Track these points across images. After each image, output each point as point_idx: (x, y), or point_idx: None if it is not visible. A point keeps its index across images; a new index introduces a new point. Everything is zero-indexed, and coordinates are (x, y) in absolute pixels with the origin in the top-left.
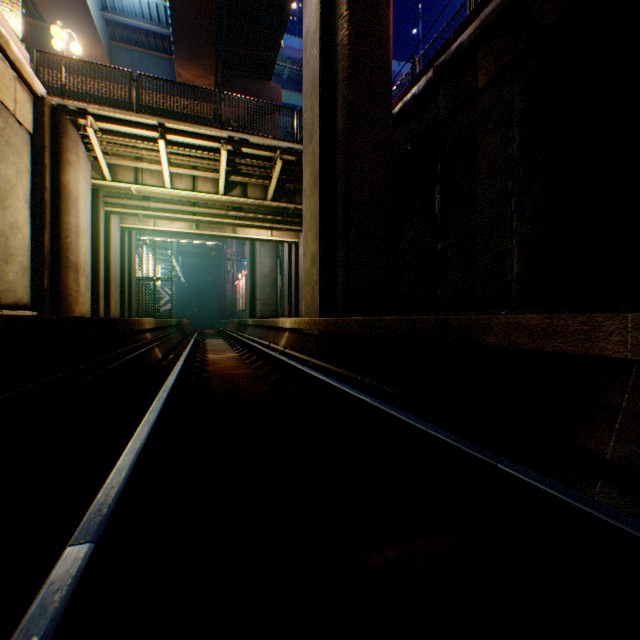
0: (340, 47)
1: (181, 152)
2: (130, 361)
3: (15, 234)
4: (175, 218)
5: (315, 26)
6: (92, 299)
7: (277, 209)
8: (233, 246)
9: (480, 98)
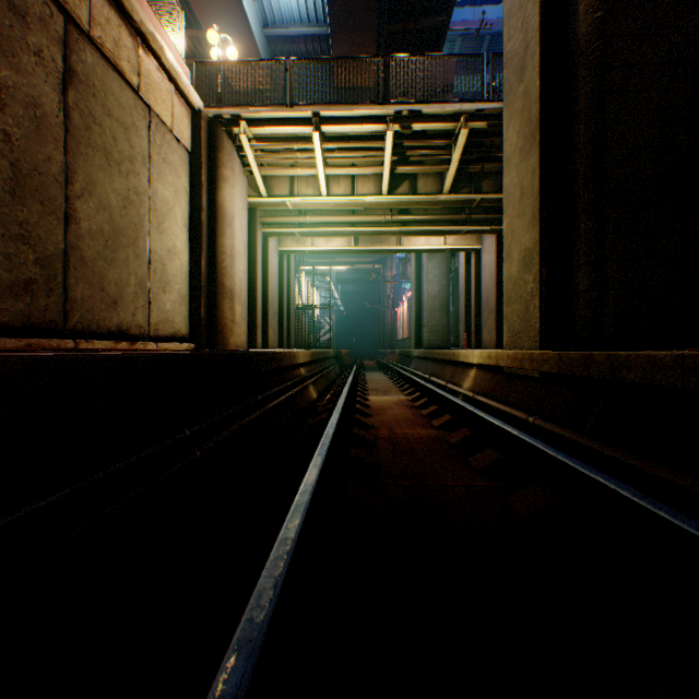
0: None
1: (337, 146)
2: (274, 408)
3: (172, 260)
4: (331, 233)
5: None
6: (249, 329)
7: (455, 204)
8: (392, 268)
9: None
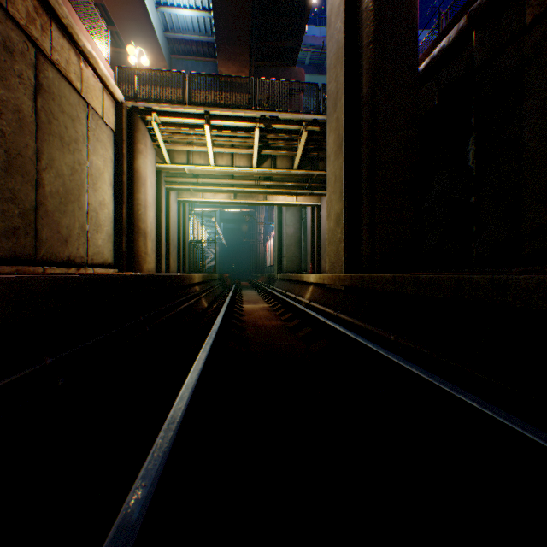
0: (364, 14)
1: (222, 134)
2: (182, 311)
3: (103, 210)
4: (217, 190)
5: (339, 0)
6: (156, 258)
7: (302, 176)
8: (263, 212)
9: (528, 33)
